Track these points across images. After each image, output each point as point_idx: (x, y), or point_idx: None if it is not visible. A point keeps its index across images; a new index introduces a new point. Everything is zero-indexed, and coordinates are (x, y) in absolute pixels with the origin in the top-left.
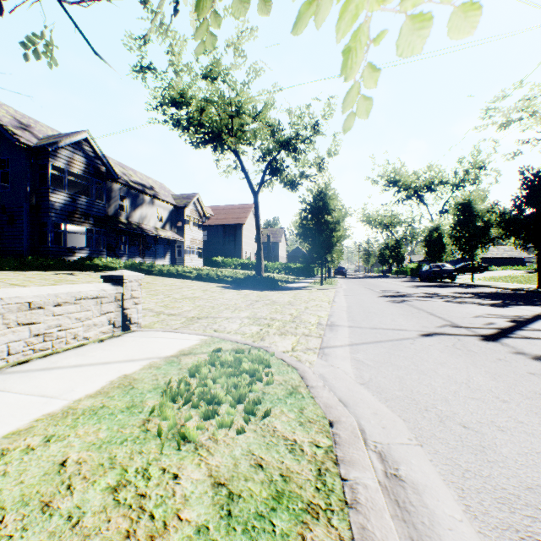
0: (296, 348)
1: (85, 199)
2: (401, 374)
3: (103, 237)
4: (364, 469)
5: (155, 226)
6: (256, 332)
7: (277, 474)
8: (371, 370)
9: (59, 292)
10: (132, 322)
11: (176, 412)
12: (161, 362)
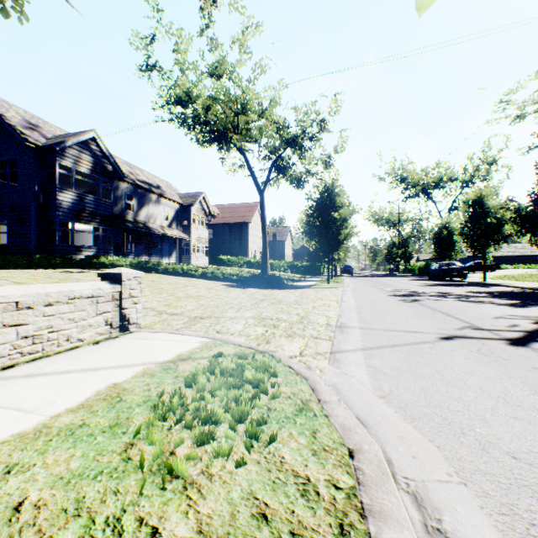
0: (304, 353)
1: (92, 197)
2: (426, 385)
3: (110, 235)
4: (401, 526)
5: (161, 225)
6: (261, 334)
7: (286, 532)
8: (390, 380)
9: (50, 290)
10: (130, 322)
11: (165, 434)
12: (157, 368)
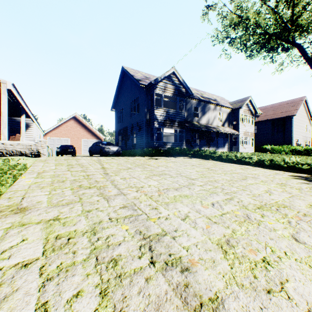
0: None
1: (173, 111)
2: None
3: (183, 134)
4: None
5: (216, 125)
6: None
7: None
8: None
9: None
10: None
11: None
12: None
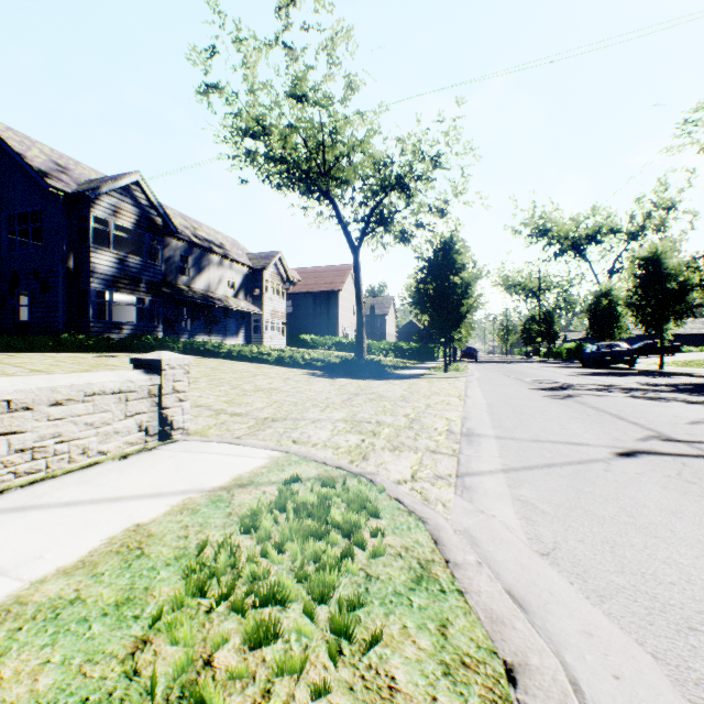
0: (418, 475)
1: (136, 259)
2: (610, 533)
3: (159, 308)
4: None
5: (225, 295)
6: (355, 445)
7: None
8: (553, 524)
9: (58, 384)
10: (174, 427)
11: (200, 623)
12: (202, 499)
